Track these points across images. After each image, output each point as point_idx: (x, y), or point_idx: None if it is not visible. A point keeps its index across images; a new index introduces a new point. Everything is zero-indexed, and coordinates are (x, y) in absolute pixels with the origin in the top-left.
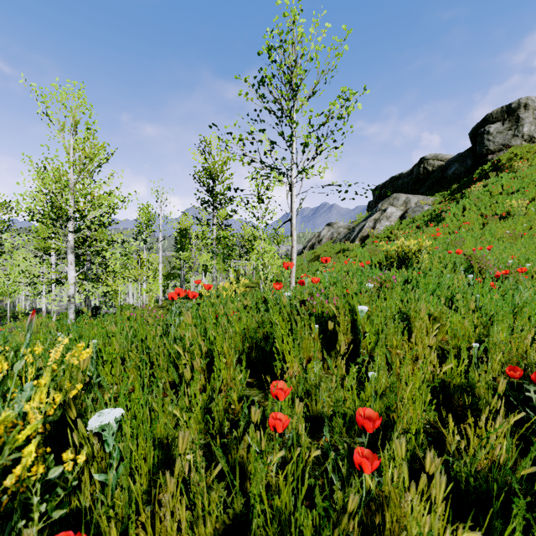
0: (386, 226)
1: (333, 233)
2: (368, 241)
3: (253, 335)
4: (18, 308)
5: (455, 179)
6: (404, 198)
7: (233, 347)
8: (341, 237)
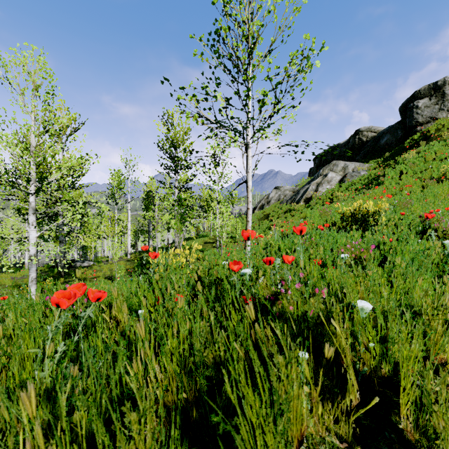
0: (327, 189)
1: (280, 195)
2: (312, 202)
3: (197, 358)
4: (4, 261)
5: (387, 148)
6: (342, 164)
7: (148, 425)
8: (287, 198)
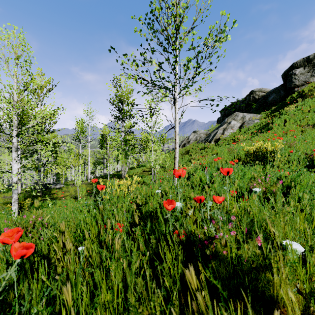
0: (231, 133)
1: (197, 137)
2: (220, 142)
3: (132, 313)
4: None
5: (273, 103)
6: (241, 115)
7: None
8: (202, 139)
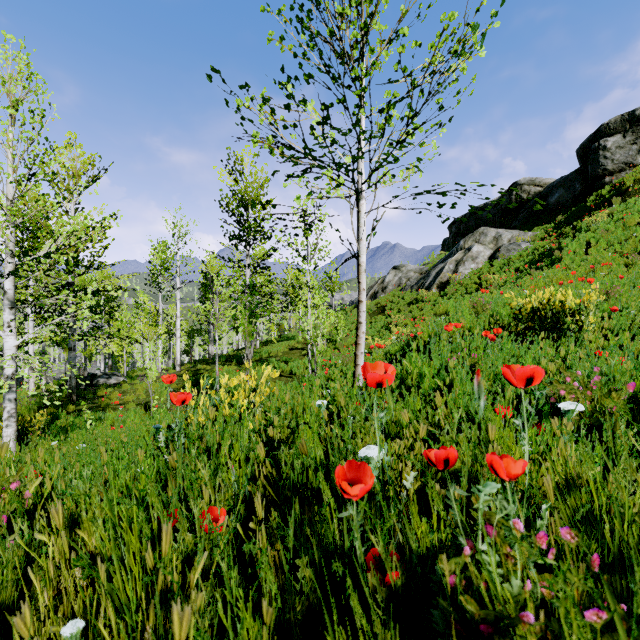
0: (472, 269)
1: (401, 278)
2: (450, 289)
3: None
4: None
5: (559, 209)
6: (493, 233)
7: None
8: (412, 283)
